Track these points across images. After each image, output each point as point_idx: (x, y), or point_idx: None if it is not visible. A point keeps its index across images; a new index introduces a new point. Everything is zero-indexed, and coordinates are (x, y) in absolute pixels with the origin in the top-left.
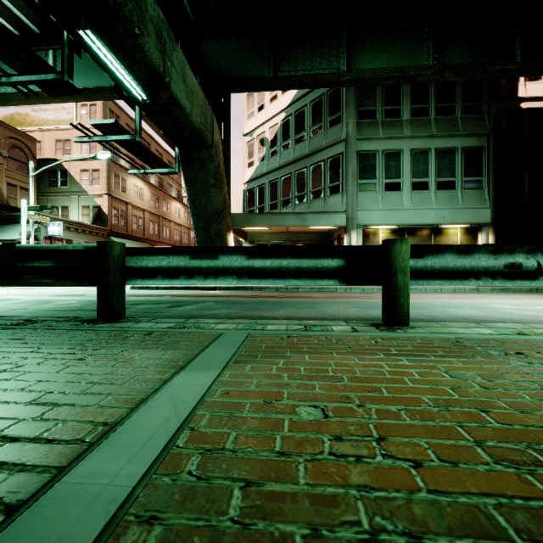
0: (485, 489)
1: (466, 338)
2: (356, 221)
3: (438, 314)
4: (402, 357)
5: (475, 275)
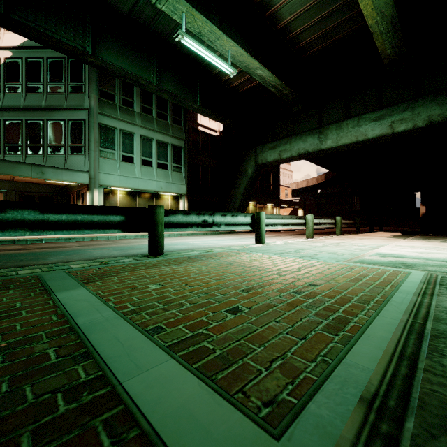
0: (216, 284)
1: (191, 255)
2: (98, 181)
3: (169, 249)
4: (172, 265)
5: (191, 225)
